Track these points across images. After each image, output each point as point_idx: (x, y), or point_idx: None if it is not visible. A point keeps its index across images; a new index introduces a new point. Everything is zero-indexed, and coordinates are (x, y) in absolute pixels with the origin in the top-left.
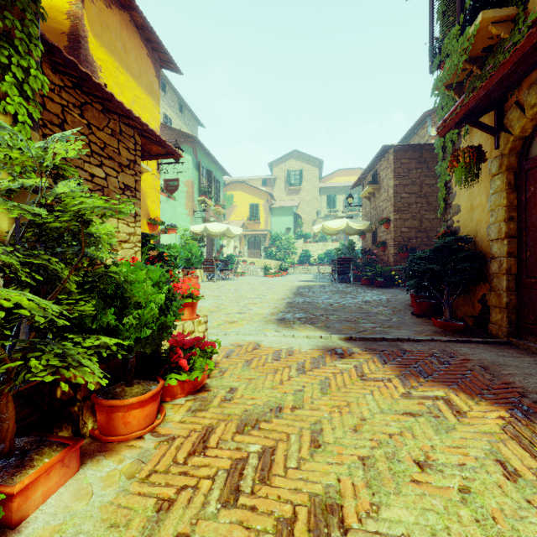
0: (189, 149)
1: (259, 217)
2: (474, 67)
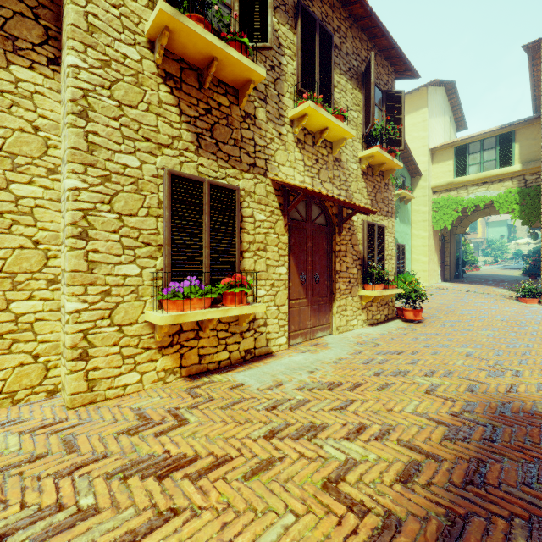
0: None
1: (477, 230)
2: None
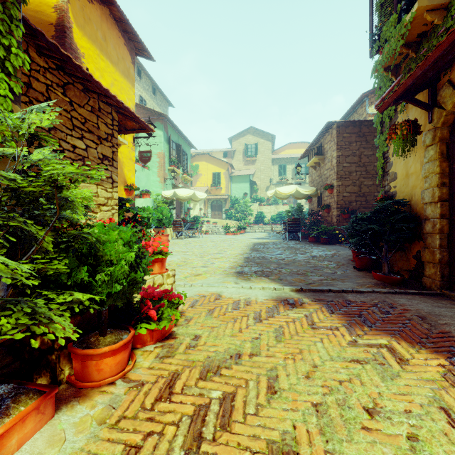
0: (160, 126)
1: (221, 184)
2: (410, 51)
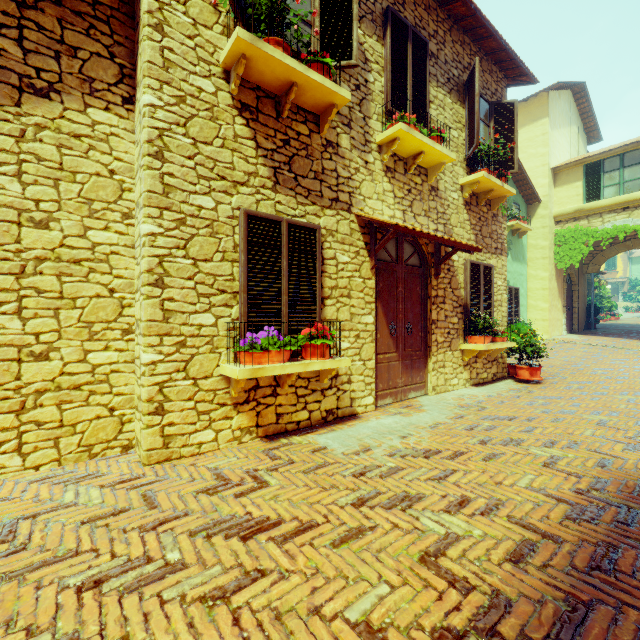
0: None
1: (616, 268)
2: None
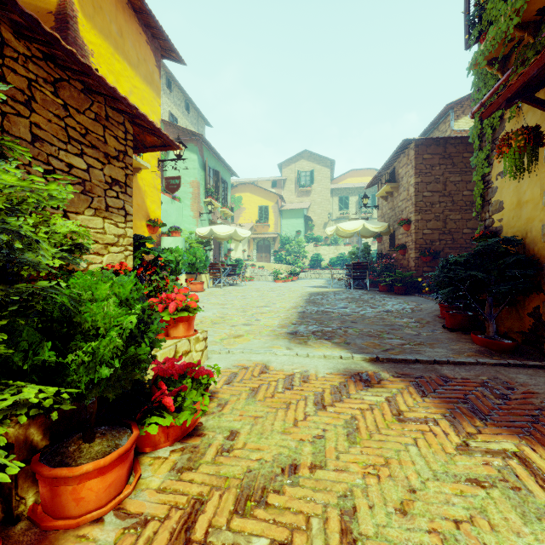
0: (194, 148)
1: (268, 220)
2: (525, 34)
